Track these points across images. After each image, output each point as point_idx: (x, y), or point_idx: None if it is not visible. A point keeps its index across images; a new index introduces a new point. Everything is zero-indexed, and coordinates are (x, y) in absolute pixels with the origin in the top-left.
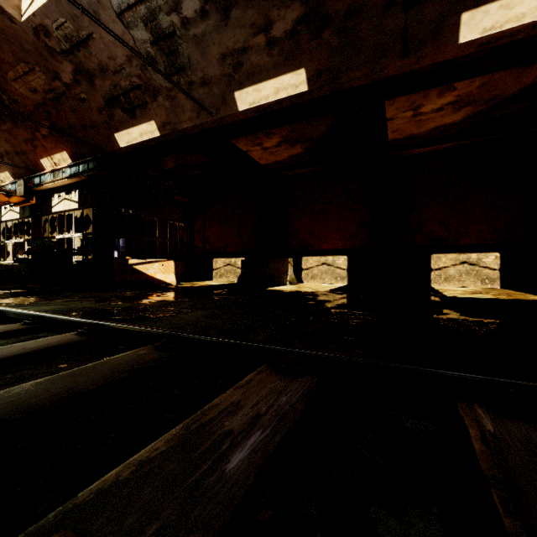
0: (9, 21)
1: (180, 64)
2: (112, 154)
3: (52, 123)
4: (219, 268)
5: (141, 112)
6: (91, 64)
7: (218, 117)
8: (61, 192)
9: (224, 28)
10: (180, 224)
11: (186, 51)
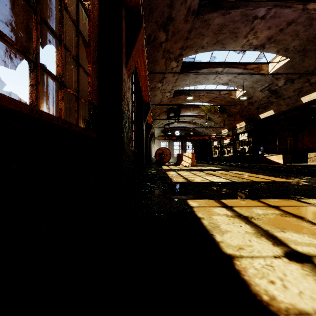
0: (233, 99)
1: (279, 95)
2: (258, 120)
3: (240, 115)
4: (311, 157)
5: (267, 108)
6: (252, 101)
7: (295, 105)
8: (242, 133)
9: (293, 85)
10: (289, 138)
11: (281, 92)
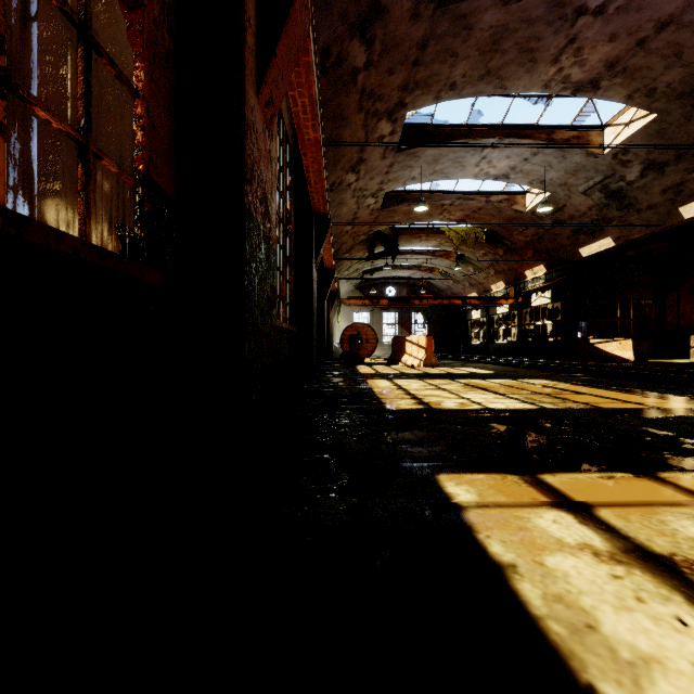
0: (520, 213)
1: (628, 202)
2: (576, 261)
3: (534, 250)
4: None
5: (599, 234)
6: (563, 217)
7: (665, 226)
8: (538, 292)
9: (661, 177)
10: (647, 301)
11: (632, 195)
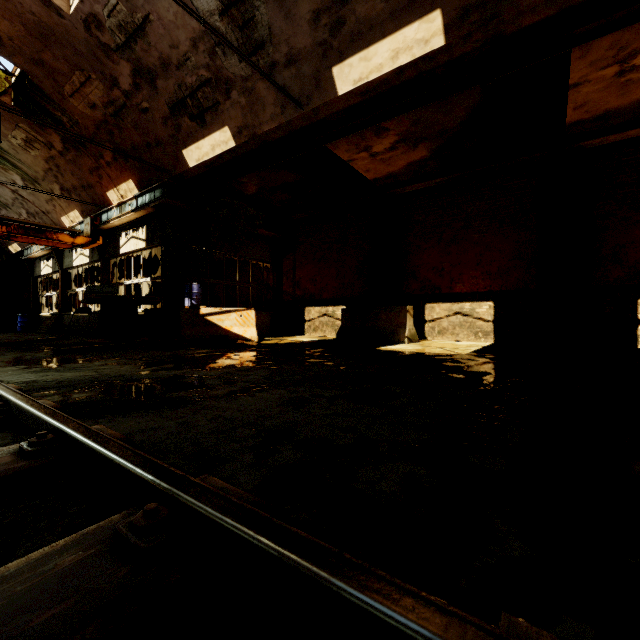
0: (57, 16)
1: (258, 38)
2: (182, 178)
3: (115, 146)
4: (313, 319)
5: (212, 117)
6: (150, 59)
7: (310, 108)
8: (129, 229)
9: None
10: (265, 265)
11: (266, 17)
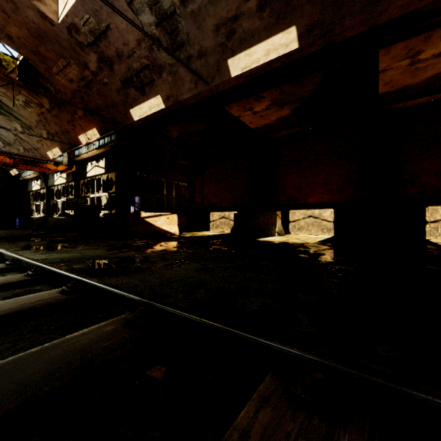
0: (50, 24)
1: (180, 40)
2: (129, 127)
3: (85, 106)
4: (215, 220)
5: (149, 89)
6: (110, 52)
7: (213, 85)
8: (93, 161)
9: None
10: (183, 184)
11: (185, 28)
